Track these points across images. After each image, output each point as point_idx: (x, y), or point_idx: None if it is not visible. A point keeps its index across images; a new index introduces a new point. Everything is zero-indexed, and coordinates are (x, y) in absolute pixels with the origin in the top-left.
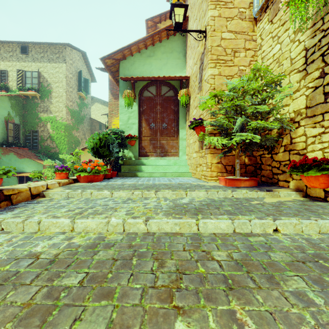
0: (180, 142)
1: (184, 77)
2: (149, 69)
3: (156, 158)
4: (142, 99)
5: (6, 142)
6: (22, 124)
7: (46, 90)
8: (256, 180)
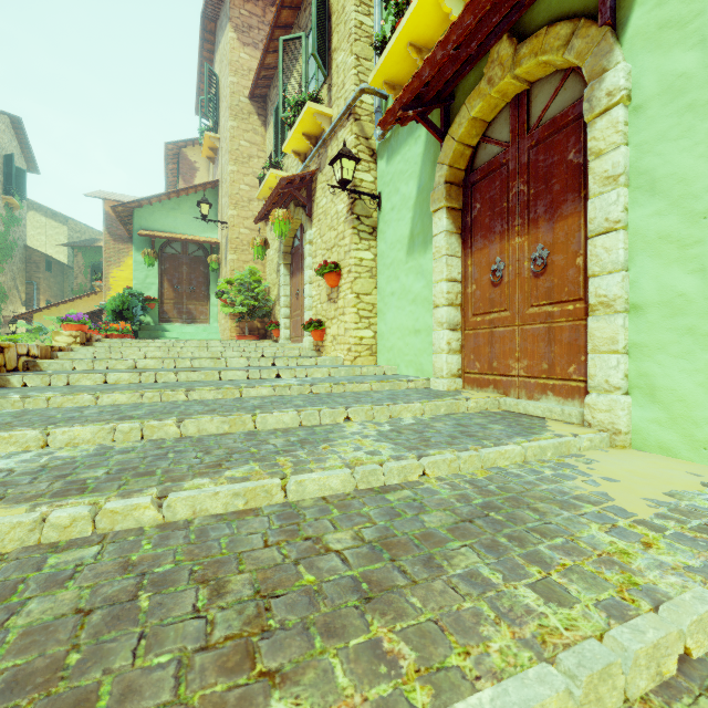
0: (211, 308)
1: (214, 243)
2: (173, 223)
3: (182, 325)
4: (164, 256)
5: None
6: None
7: None
8: (258, 337)
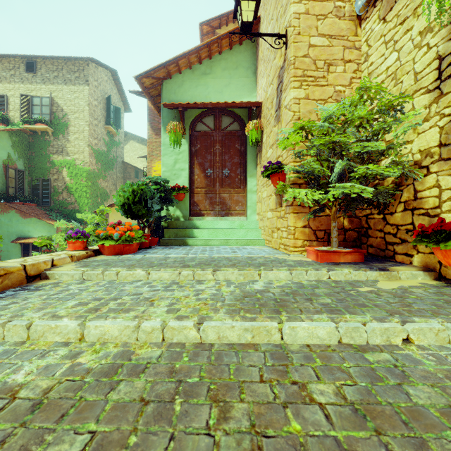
0: (249, 196)
1: (254, 103)
2: (204, 92)
3: (214, 218)
4: (194, 135)
5: (5, 195)
6: (27, 170)
7: (60, 123)
8: (363, 252)
